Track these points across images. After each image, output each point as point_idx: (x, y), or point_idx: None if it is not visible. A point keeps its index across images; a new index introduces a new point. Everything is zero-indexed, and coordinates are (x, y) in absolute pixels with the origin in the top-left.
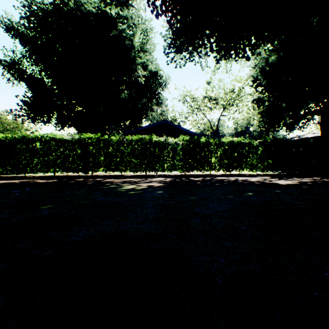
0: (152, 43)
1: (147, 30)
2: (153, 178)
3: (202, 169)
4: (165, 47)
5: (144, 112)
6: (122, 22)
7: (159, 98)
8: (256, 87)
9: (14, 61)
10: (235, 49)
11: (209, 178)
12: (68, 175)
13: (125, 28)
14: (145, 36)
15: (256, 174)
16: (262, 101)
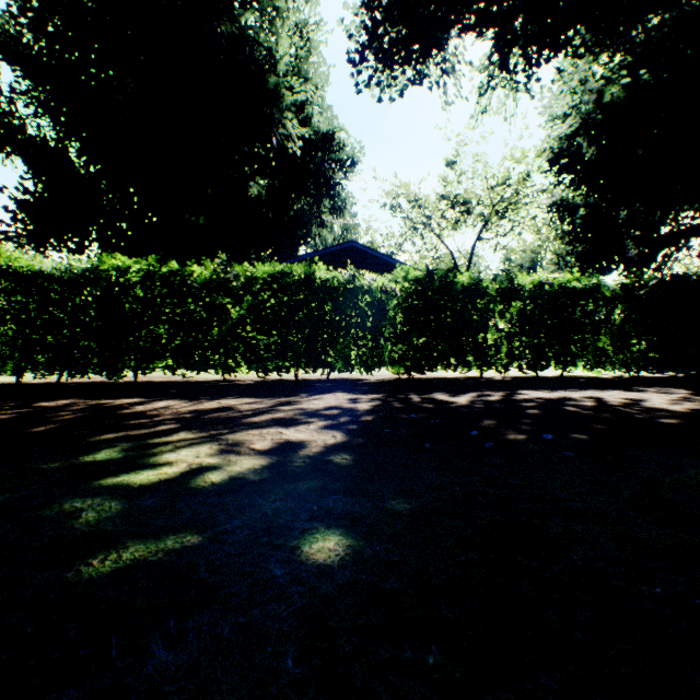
0: (322, 62)
1: (309, 25)
2: (315, 396)
3: (461, 365)
4: (351, 52)
5: (304, 232)
6: (246, 4)
7: (338, 197)
8: (558, 174)
9: None
10: (530, 57)
11: (502, 396)
12: (65, 382)
13: (256, 23)
14: (303, 41)
15: (612, 378)
16: (572, 207)
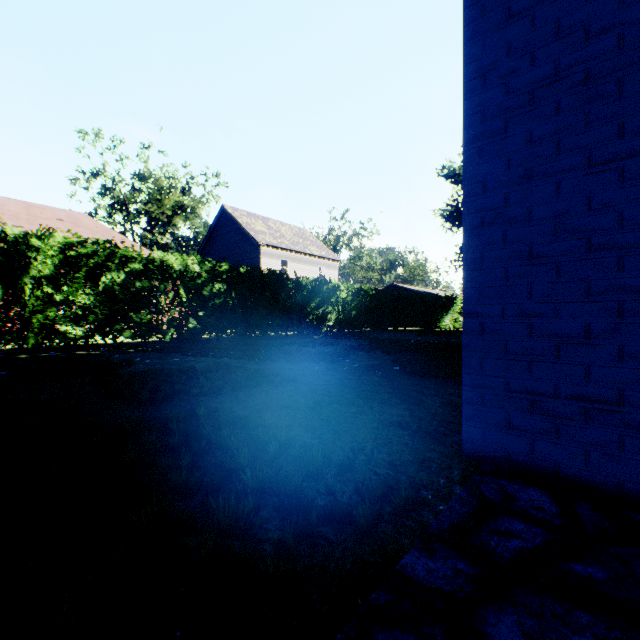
0: None
1: None
2: None
3: None
4: None
5: None
6: None
7: None
8: None
9: (457, 211)
10: None
11: None
12: None
13: None
14: None
15: None
16: None
